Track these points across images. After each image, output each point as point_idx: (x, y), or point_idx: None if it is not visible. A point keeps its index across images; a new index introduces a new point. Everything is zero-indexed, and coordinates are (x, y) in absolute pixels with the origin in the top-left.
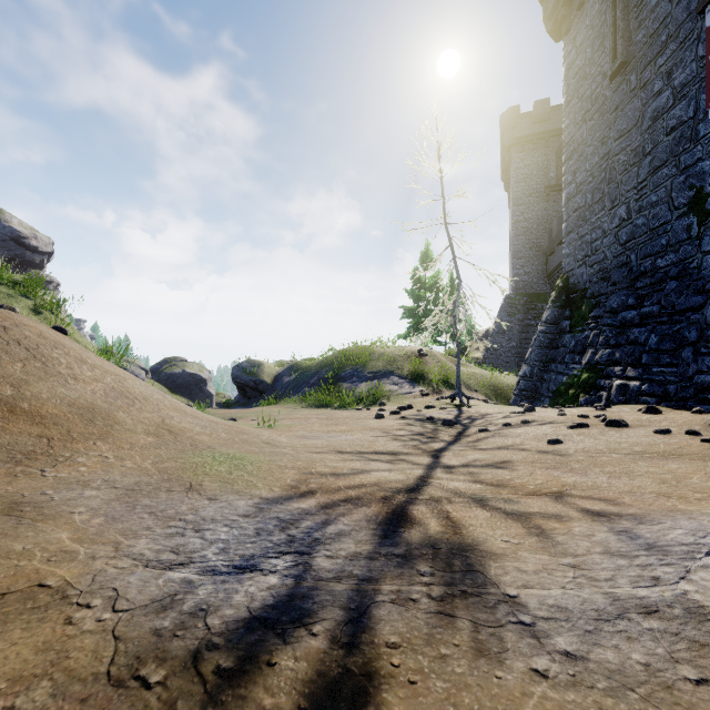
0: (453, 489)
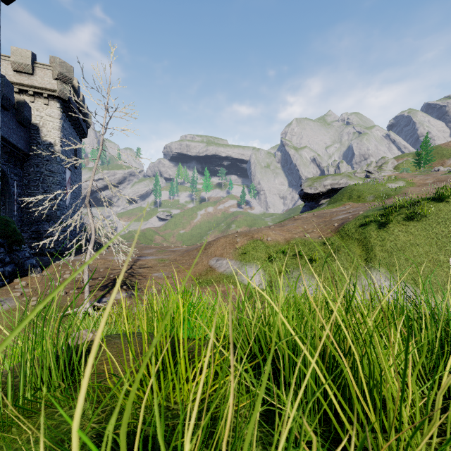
0: (131, 261)
